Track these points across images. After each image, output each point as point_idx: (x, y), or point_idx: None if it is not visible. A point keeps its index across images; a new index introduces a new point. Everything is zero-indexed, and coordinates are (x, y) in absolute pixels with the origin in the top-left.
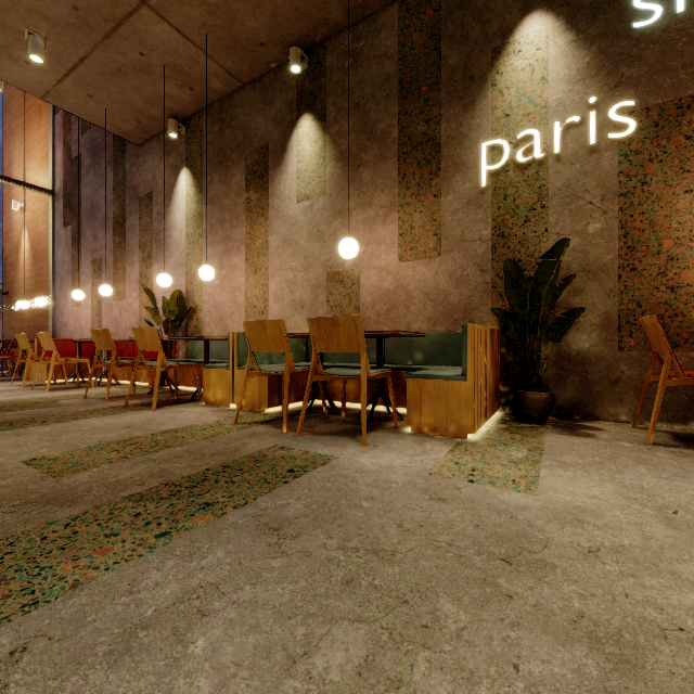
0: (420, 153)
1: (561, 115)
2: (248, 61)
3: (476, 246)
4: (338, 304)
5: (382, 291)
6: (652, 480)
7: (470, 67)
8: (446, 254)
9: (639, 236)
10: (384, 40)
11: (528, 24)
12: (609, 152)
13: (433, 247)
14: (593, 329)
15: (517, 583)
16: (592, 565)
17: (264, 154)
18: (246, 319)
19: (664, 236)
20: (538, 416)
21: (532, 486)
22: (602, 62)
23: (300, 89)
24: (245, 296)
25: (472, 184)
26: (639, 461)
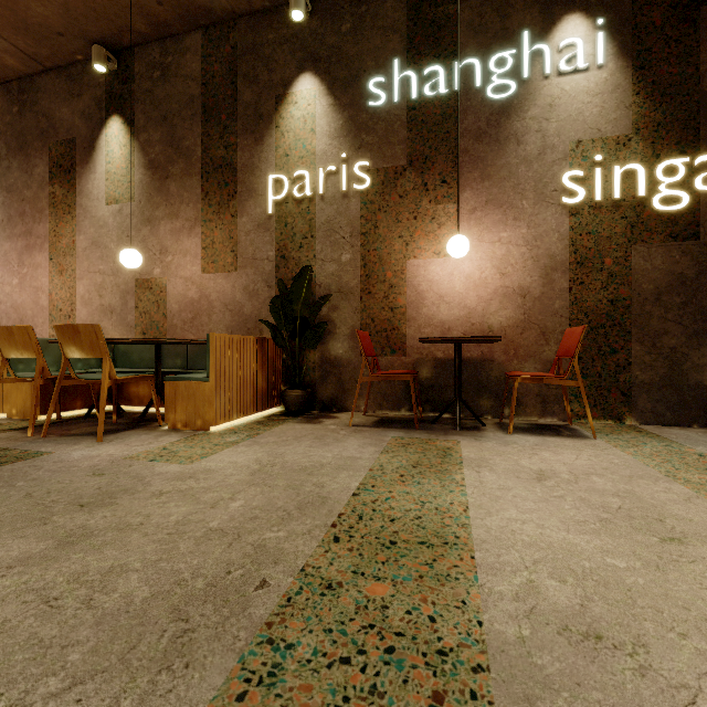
0: (220, 175)
1: (324, 163)
2: (47, 46)
3: (265, 265)
4: (147, 310)
5: (187, 299)
6: (299, 449)
7: (260, 106)
8: (241, 269)
9: (373, 268)
10: (189, 62)
11: (302, 81)
12: (355, 199)
13: (231, 262)
14: (345, 338)
15: (67, 516)
16: (147, 500)
17: (70, 148)
18: (51, 323)
19: (387, 269)
20: (296, 410)
21: (199, 459)
22: (351, 126)
23: (110, 89)
24: (50, 298)
25: (261, 210)
26: (317, 437)
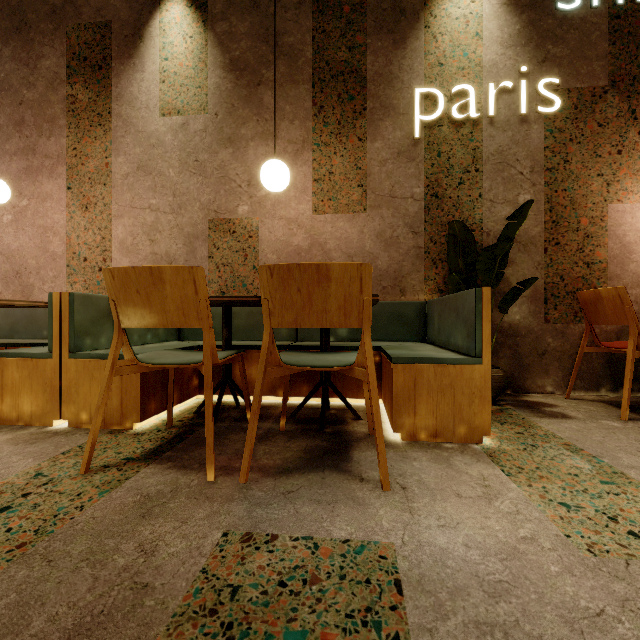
0: (341, 84)
1: (494, 77)
2: None
3: (408, 204)
4: (228, 261)
5: (291, 248)
6: None
7: None
8: (373, 210)
9: (562, 212)
10: None
11: None
12: (538, 125)
13: (357, 200)
14: (524, 301)
15: None
16: None
17: (101, 35)
18: (68, 277)
19: (581, 214)
20: (494, 396)
21: None
22: (531, 33)
23: None
24: (66, 242)
25: (403, 133)
26: None
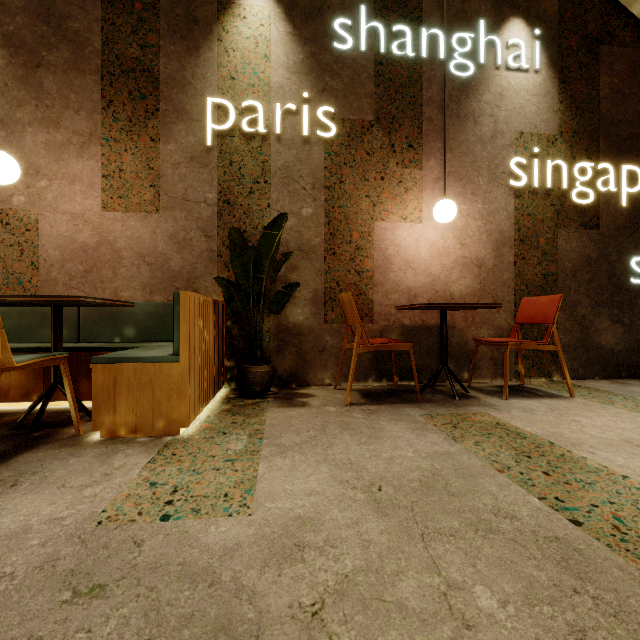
0: (132, 81)
1: (281, 98)
2: None
3: (201, 209)
4: None
5: (76, 245)
6: (356, 449)
7: (194, 8)
8: (166, 211)
9: (338, 226)
10: None
11: None
12: (318, 147)
13: (150, 200)
14: (306, 303)
15: None
16: None
17: None
18: None
19: (354, 229)
20: (261, 390)
21: (248, 497)
22: (313, 64)
23: None
24: None
25: (196, 139)
26: (343, 427)
